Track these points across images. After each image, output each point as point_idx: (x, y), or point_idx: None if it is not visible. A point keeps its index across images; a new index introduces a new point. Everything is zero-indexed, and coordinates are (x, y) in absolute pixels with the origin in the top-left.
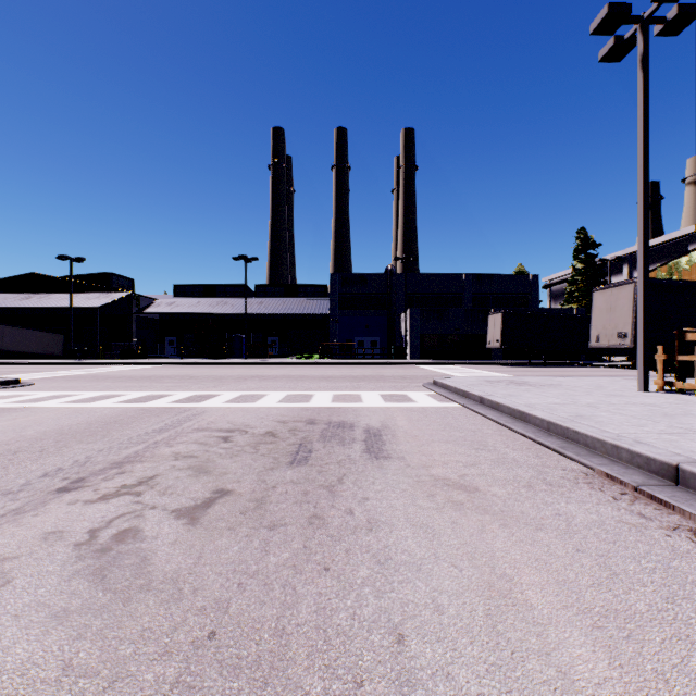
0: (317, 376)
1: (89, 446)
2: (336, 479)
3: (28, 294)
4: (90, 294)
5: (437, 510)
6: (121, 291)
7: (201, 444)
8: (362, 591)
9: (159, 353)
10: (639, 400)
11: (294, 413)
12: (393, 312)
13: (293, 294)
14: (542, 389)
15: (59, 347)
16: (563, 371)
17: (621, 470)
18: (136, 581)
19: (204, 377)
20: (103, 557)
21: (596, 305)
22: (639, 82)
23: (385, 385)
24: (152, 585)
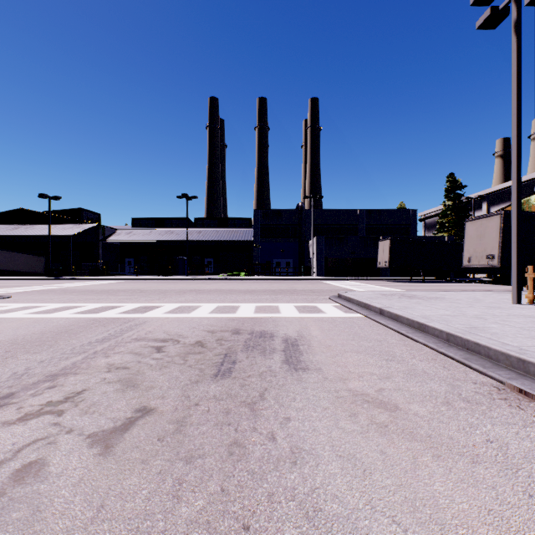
0: (242, 290)
1: (33, 356)
2: (258, 394)
3: (17, 225)
4: (66, 225)
5: (362, 435)
6: (90, 223)
7: (136, 354)
8: None
9: (120, 272)
10: (518, 312)
11: (222, 323)
12: (303, 239)
13: (224, 225)
14: (430, 302)
15: (41, 267)
16: (440, 286)
17: (533, 385)
18: None
19: (152, 291)
20: None
21: (468, 232)
22: (513, 44)
23: (298, 298)
24: None
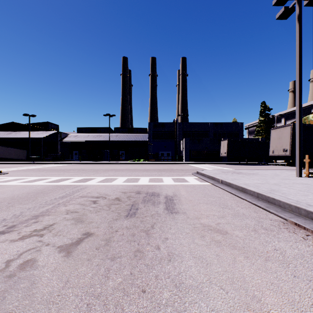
0: (142, 169)
1: (24, 206)
2: (150, 225)
3: (10, 131)
4: (39, 131)
5: (207, 246)
6: (53, 130)
7: (81, 204)
8: (166, 310)
9: (70, 159)
10: (299, 181)
11: (130, 188)
12: (177, 140)
13: (131, 131)
14: (249, 176)
15: (24, 156)
16: (256, 167)
17: (302, 221)
18: (23, 301)
19: (89, 170)
20: (8, 281)
21: (272, 136)
22: (297, 28)
23: (174, 173)
24: (32, 305)
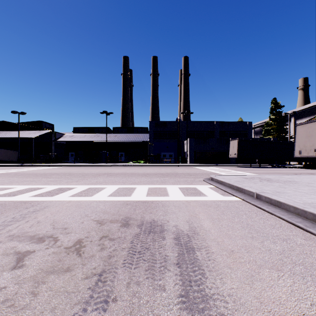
0: (140, 173)
1: None
2: None
3: (0, 131)
4: (31, 131)
5: None
6: (46, 130)
7: None
8: None
9: (66, 160)
10: None
11: (115, 209)
12: (180, 140)
13: (131, 131)
14: (291, 186)
15: (15, 157)
16: (273, 170)
17: None
18: None
19: (77, 174)
20: None
21: (298, 133)
22: None
23: (180, 180)
24: None
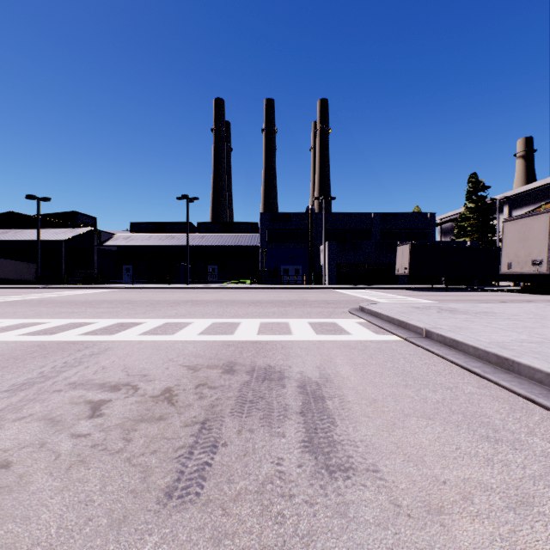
0: (246, 301)
1: None
2: None
3: (6, 229)
4: (58, 229)
5: None
6: (84, 227)
7: (49, 422)
8: None
9: (117, 279)
10: None
11: (211, 352)
12: (313, 245)
13: (229, 230)
14: (483, 319)
15: (32, 274)
16: (468, 295)
17: None
18: None
19: (141, 302)
20: None
21: (507, 234)
22: None
23: (312, 311)
24: None
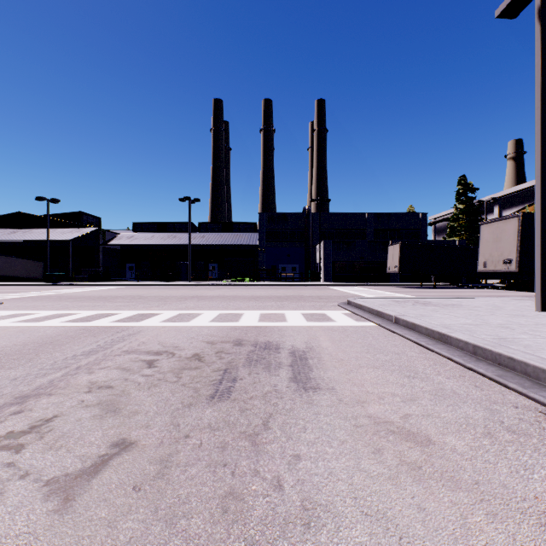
0: (247, 296)
1: (7, 373)
2: (261, 421)
3: (15, 229)
4: (65, 229)
5: (391, 481)
6: (90, 227)
7: (123, 370)
8: None
9: (121, 277)
10: (545, 321)
11: (223, 333)
12: (309, 244)
13: (228, 229)
14: (447, 309)
15: (39, 272)
16: (452, 292)
17: None
18: None
19: (152, 297)
20: None
21: (483, 236)
22: (537, 32)
23: (305, 304)
24: None
